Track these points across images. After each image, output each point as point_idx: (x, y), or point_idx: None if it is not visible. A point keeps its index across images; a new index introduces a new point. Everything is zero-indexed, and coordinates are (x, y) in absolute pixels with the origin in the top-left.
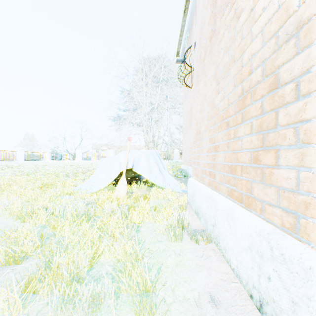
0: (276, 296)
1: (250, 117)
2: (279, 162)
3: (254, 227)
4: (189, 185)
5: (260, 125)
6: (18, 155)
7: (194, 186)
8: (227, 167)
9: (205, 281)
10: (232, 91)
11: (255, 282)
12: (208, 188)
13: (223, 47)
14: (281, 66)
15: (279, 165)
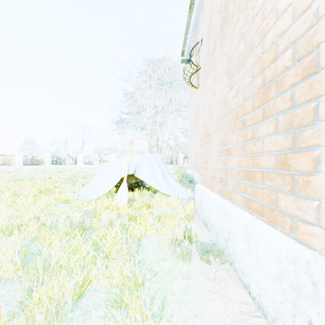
0: None
1: (274, 113)
2: (320, 168)
3: (285, 251)
4: (197, 192)
5: (290, 121)
6: (16, 160)
7: (202, 194)
8: (243, 173)
9: (220, 314)
10: (249, 83)
11: (287, 322)
12: (218, 197)
13: (237, 35)
14: (322, 44)
15: (318, 172)
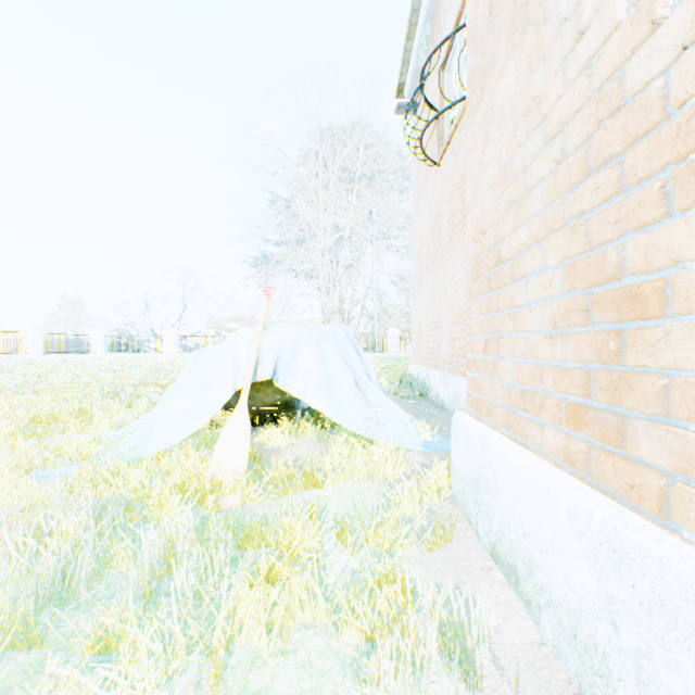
0: None
1: None
2: None
3: None
4: (460, 441)
5: None
6: (27, 342)
7: (490, 454)
8: None
9: None
10: None
11: None
12: (583, 489)
13: None
14: None
15: None
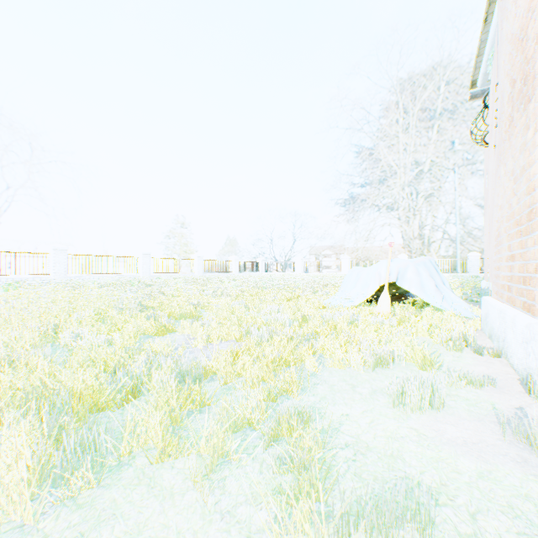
0: (530, 363)
1: (534, 231)
2: None
3: (524, 323)
4: (482, 305)
5: None
6: (232, 266)
7: (487, 304)
8: (521, 278)
9: (480, 370)
10: (525, 198)
11: (524, 365)
12: (501, 304)
13: (519, 146)
14: None
15: None
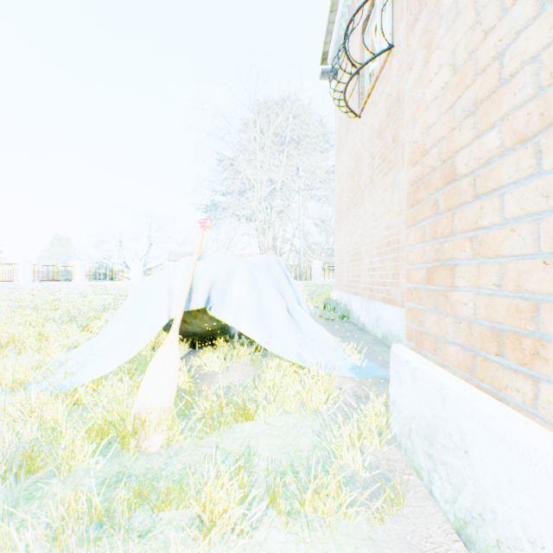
0: None
1: None
2: None
3: None
4: (404, 380)
5: None
6: (19, 272)
7: (455, 408)
8: None
9: None
10: None
11: None
12: None
13: None
14: None
15: None
